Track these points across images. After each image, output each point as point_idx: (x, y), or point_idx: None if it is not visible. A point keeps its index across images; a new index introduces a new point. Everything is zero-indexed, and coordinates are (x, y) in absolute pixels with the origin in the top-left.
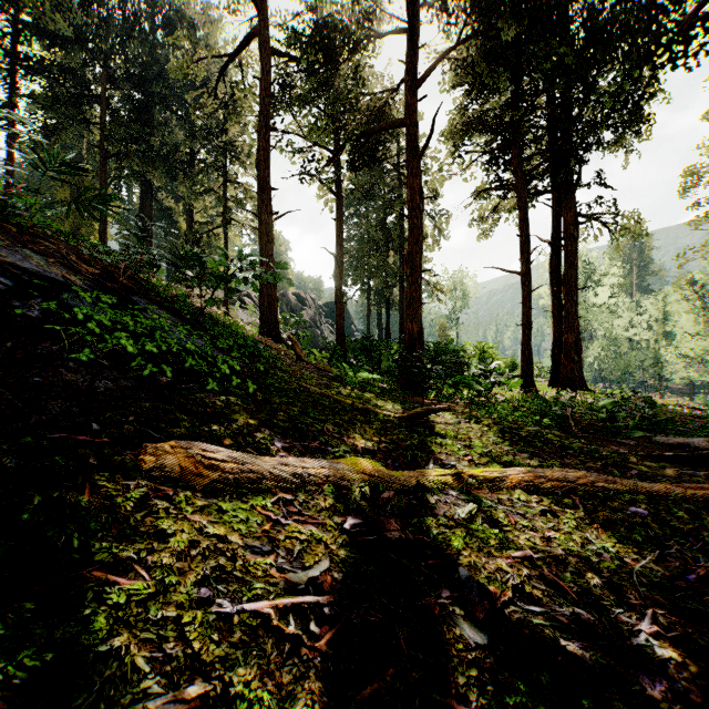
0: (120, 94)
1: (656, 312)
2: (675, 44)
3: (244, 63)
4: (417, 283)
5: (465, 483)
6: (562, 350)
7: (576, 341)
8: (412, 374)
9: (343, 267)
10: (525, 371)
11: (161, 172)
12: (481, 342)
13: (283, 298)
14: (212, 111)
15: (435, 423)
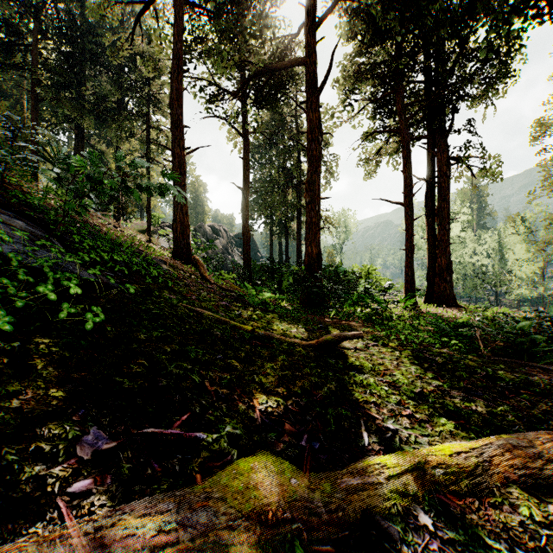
0: None
1: (493, 244)
2: (542, 0)
3: (161, 19)
4: (315, 209)
5: (430, 480)
6: (436, 272)
7: (448, 264)
8: (312, 294)
9: (250, 204)
10: (409, 290)
11: (95, 121)
12: (366, 265)
13: (200, 229)
14: (136, 65)
15: (345, 349)
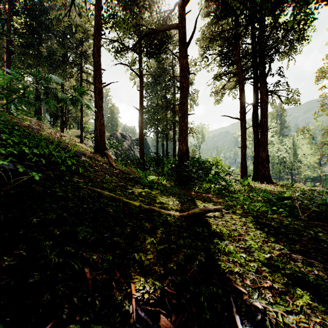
0: (27, 27)
1: (290, 144)
2: None
3: (88, 3)
4: (185, 121)
5: None
6: (259, 161)
7: (266, 157)
8: (183, 176)
9: (145, 120)
10: (243, 173)
11: (49, 68)
12: (215, 157)
13: (114, 135)
14: (73, 33)
15: (207, 217)
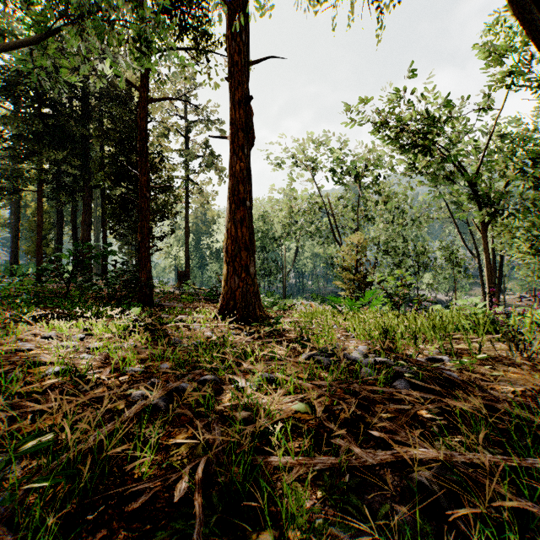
0: None
1: None
2: None
3: None
4: None
5: None
6: None
7: None
8: None
9: None
10: None
11: None
12: None
13: None
14: None
15: None
